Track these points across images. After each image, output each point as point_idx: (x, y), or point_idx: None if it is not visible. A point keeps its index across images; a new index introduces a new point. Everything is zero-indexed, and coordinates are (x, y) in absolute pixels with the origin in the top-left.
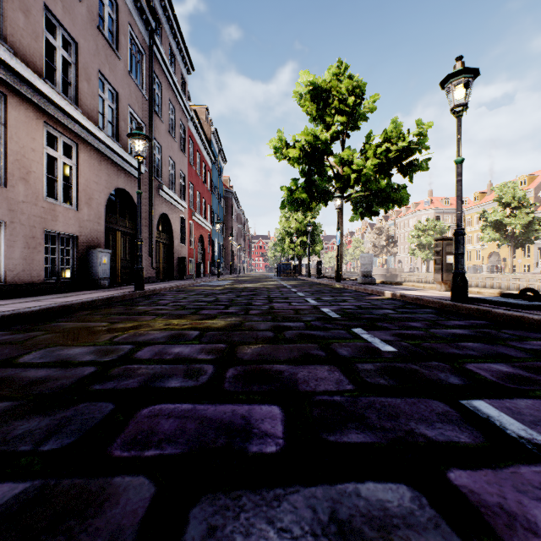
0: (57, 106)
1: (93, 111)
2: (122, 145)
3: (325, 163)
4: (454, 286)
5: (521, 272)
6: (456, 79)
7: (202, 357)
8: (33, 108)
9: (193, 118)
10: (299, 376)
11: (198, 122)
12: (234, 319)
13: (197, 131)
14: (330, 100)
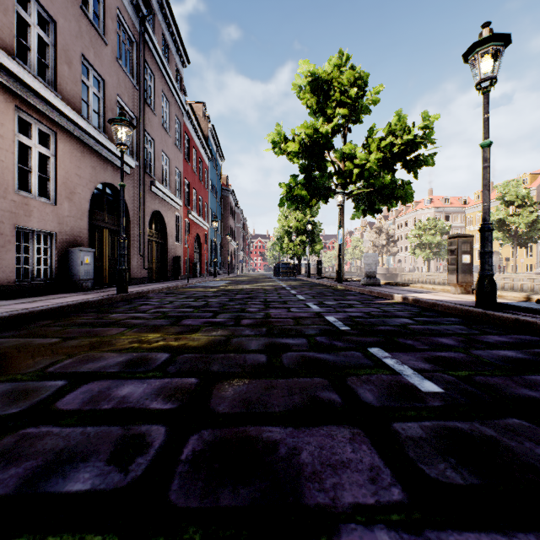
0: (31, 89)
1: (75, 97)
2: (109, 137)
3: (326, 159)
4: (480, 290)
5: (523, 272)
6: (483, 47)
7: (156, 406)
8: (1, 89)
9: (188, 113)
10: (304, 458)
11: (194, 118)
12: (220, 332)
13: (193, 126)
14: (331, 92)
